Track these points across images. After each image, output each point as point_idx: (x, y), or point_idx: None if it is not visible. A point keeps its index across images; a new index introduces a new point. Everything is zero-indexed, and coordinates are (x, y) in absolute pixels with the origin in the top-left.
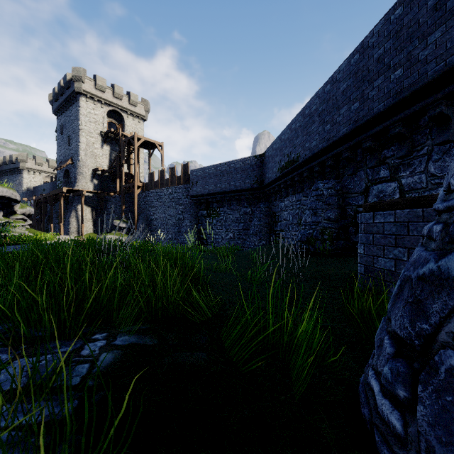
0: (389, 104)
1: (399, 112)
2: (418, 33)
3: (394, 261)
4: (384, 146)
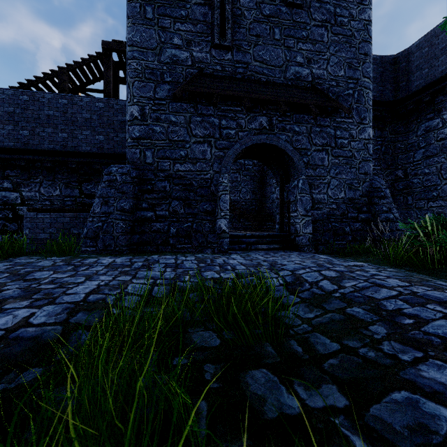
0: (19, 147)
1: (25, 154)
2: (39, 121)
3: (50, 234)
4: (8, 167)
